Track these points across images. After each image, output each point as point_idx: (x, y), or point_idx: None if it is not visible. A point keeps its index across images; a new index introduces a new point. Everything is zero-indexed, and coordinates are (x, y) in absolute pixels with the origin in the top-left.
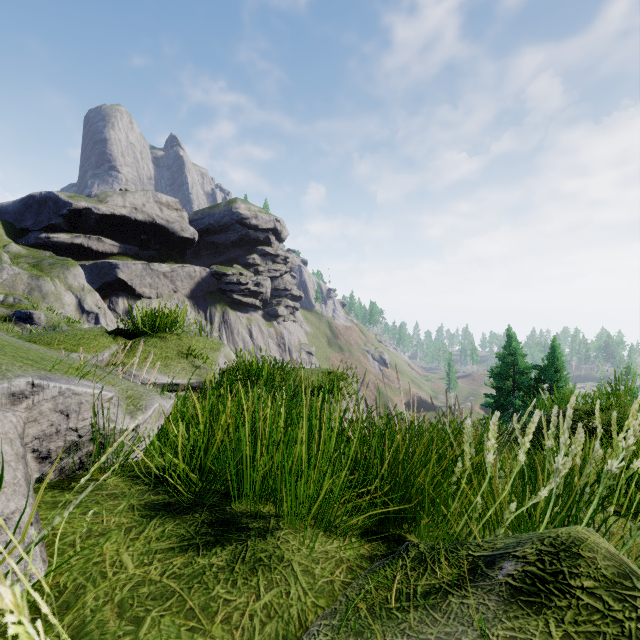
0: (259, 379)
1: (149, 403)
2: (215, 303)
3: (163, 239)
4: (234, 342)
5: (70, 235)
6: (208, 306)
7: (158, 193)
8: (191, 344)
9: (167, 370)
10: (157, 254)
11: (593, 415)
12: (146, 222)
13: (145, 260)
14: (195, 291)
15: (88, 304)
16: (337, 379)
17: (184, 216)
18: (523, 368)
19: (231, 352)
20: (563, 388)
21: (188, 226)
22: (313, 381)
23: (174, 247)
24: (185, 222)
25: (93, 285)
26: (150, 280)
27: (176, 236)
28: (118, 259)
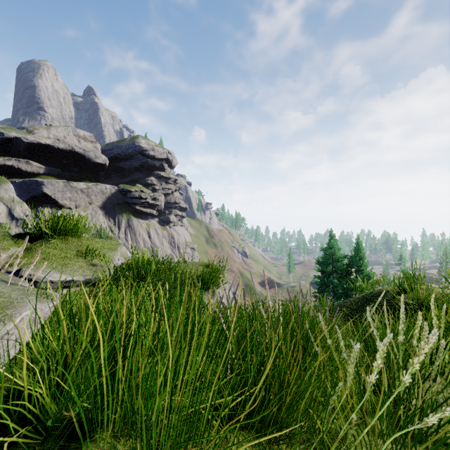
0: (147, 274)
1: (17, 311)
2: (122, 212)
3: (81, 163)
4: (136, 241)
5: (2, 158)
6: (116, 214)
7: (77, 128)
8: (91, 245)
9: (64, 269)
10: (76, 175)
11: (400, 295)
12: (67, 150)
13: (66, 179)
14: (106, 203)
15: (17, 212)
16: (212, 271)
17: (97, 147)
18: (339, 258)
19: (127, 251)
20: (365, 271)
21: (101, 154)
22: (193, 273)
23: (89, 170)
24: (98, 151)
25: (22, 198)
26: (70, 194)
27: (91, 162)
28: (44, 178)
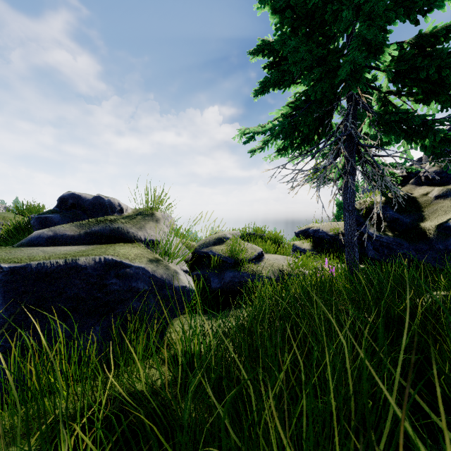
0: None
1: None
2: None
3: None
4: None
5: None
6: None
7: None
8: None
9: None
10: None
11: None
12: None
13: None
14: None
15: None
16: None
17: None
18: None
19: None
20: None
21: None
22: None
23: None
24: None
25: None
26: None
27: None
28: None
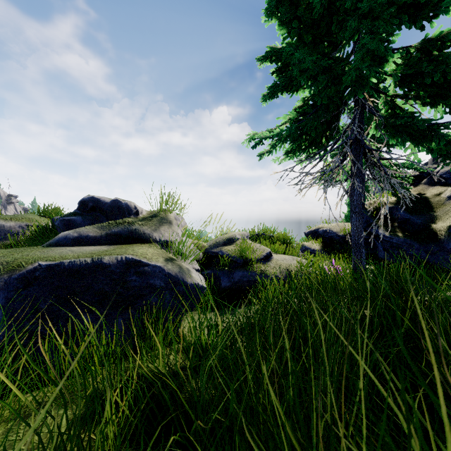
0: None
1: None
2: None
3: None
4: None
5: None
6: None
7: None
8: None
9: None
10: None
11: None
12: None
13: None
14: None
15: None
16: None
17: None
18: None
19: None
20: None
21: None
22: None
23: None
24: None
25: None
26: None
27: None
28: None
